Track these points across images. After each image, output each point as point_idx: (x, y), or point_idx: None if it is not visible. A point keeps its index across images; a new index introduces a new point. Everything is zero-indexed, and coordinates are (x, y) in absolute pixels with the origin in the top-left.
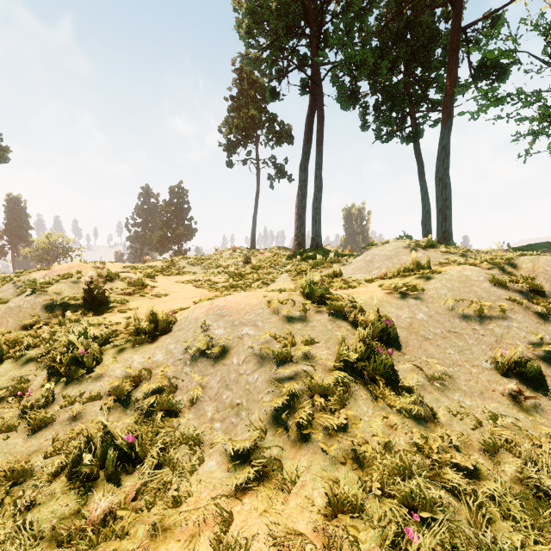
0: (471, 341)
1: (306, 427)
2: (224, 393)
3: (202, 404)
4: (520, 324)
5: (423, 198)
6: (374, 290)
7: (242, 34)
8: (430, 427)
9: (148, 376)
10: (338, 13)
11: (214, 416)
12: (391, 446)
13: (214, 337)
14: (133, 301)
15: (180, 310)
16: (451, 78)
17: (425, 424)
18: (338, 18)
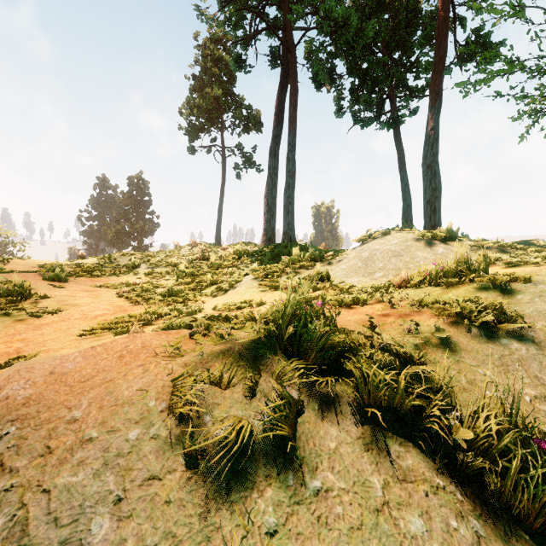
0: None
1: None
2: None
3: None
4: None
5: (403, 190)
6: (414, 314)
7: None
8: None
9: None
10: None
11: None
12: None
13: None
14: None
15: (2, 366)
16: (440, 52)
17: None
18: None
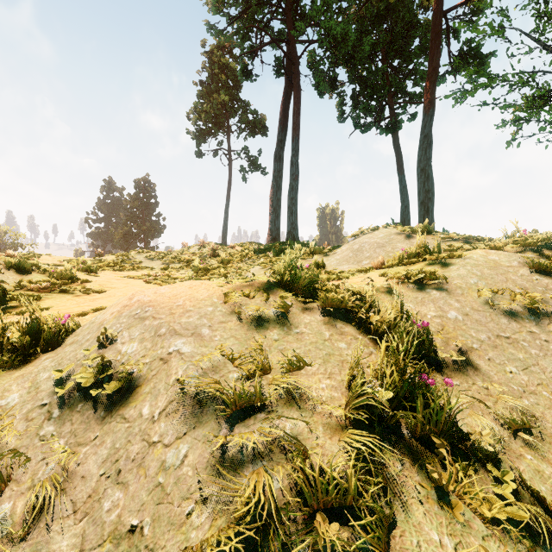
0: (534, 351)
1: None
2: (107, 493)
3: (50, 527)
4: None
5: (401, 192)
6: (377, 280)
7: None
8: None
9: None
10: None
11: None
12: None
13: (119, 357)
14: (48, 300)
15: (97, 310)
16: (433, 64)
17: None
18: None
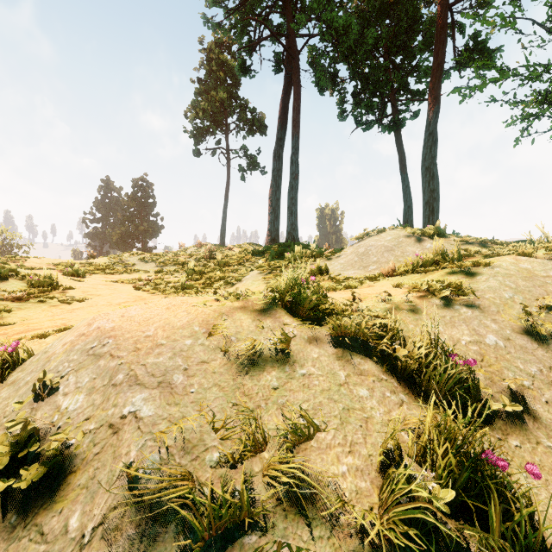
0: None
1: None
2: None
3: None
4: None
5: (404, 192)
6: (392, 292)
7: None
8: None
9: None
10: None
11: None
12: None
13: (55, 418)
14: (20, 310)
15: (63, 329)
16: (439, 58)
17: None
18: None
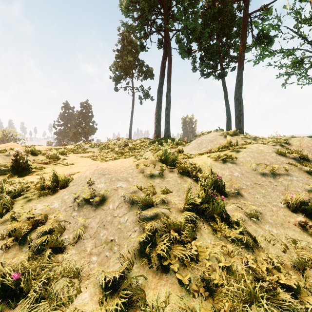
0: (269, 189)
1: (164, 260)
2: (101, 231)
3: (84, 241)
4: (297, 178)
5: (227, 110)
6: (205, 159)
7: (123, 8)
8: (256, 252)
9: (45, 220)
10: (180, 1)
11: (92, 251)
12: (232, 272)
13: (97, 189)
14: (48, 168)
15: (77, 172)
16: (243, 42)
17: (252, 250)
18: (180, 4)
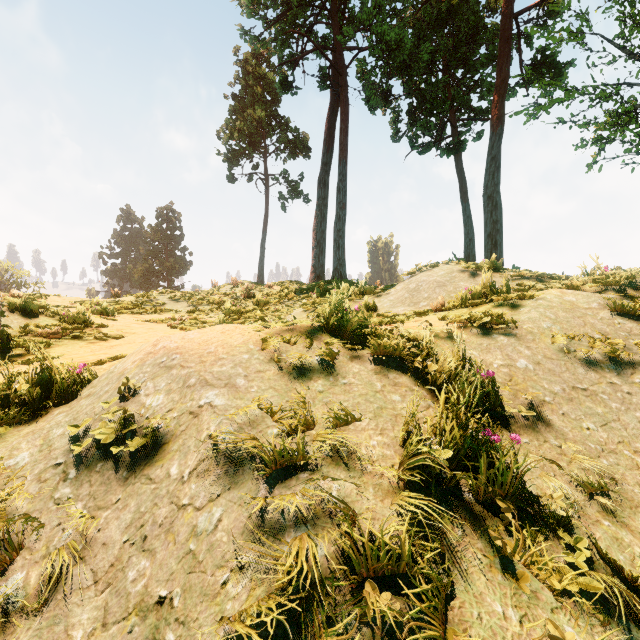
0: (614, 404)
1: None
2: (132, 561)
3: (68, 599)
4: None
5: (465, 223)
6: (436, 324)
7: None
8: None
9: None
10: None
11: None
12: None
13: (143, 411)
14: (58, 347)
15: (115, 358)
16: (502, 75)
17: (638, 629)
18: None
